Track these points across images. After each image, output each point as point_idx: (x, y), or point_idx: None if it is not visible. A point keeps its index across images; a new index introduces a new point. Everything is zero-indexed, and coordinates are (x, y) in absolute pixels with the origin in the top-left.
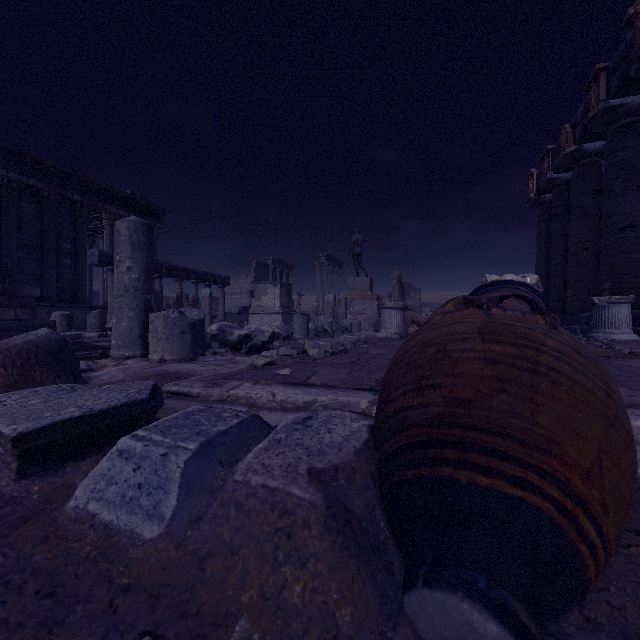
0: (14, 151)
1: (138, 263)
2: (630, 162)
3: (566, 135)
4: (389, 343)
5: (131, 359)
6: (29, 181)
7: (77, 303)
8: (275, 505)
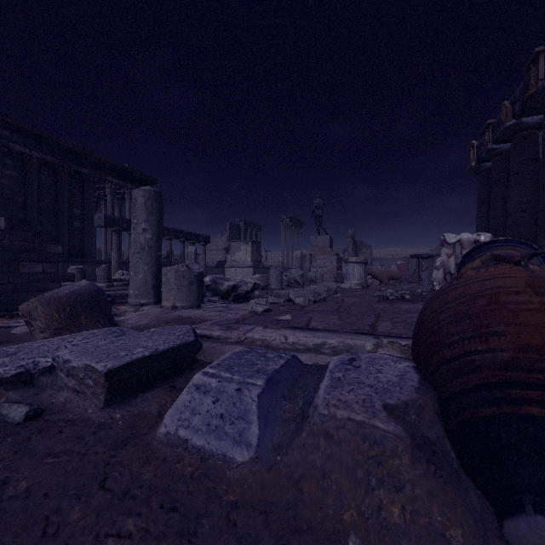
0: (35, 133)
1: (151, 225)
2: None
3: (506, 111)
4: (356, 293)
5: (146, 306)
6: (47, 158)
7: (85, 258)
8: (366, 436)
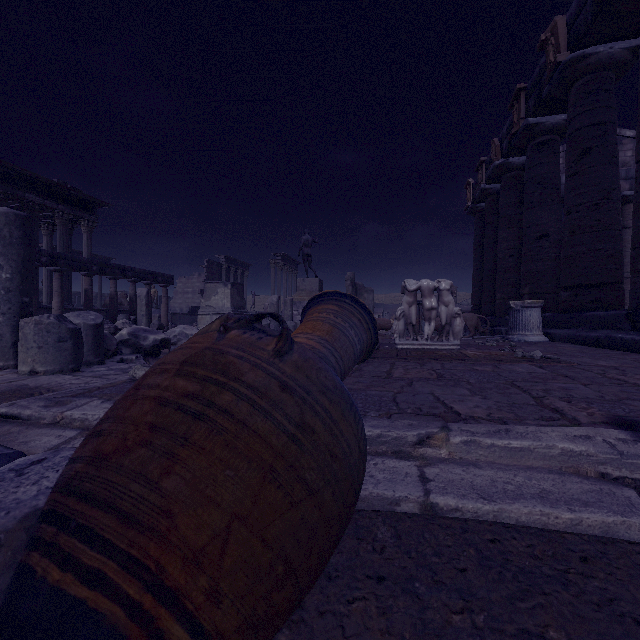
0: None
1: (10, 261)
2: (545, 177)
3: (495, 148)
4: None
5: (1, 371)
6: None
7: None
8: None
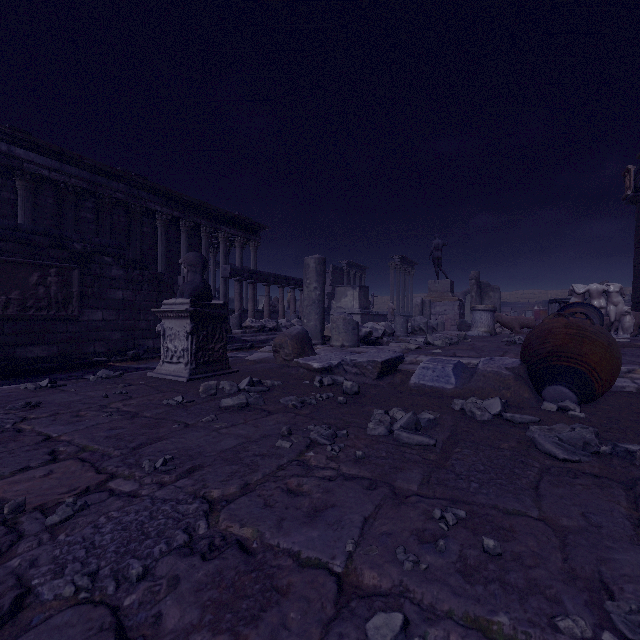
0: (166, 191)
1: (320, 284)
2: None
3: None
4: (485, 339)
5: (316, 345)
6: (174, 213)
7: None
8: (498, 374)
